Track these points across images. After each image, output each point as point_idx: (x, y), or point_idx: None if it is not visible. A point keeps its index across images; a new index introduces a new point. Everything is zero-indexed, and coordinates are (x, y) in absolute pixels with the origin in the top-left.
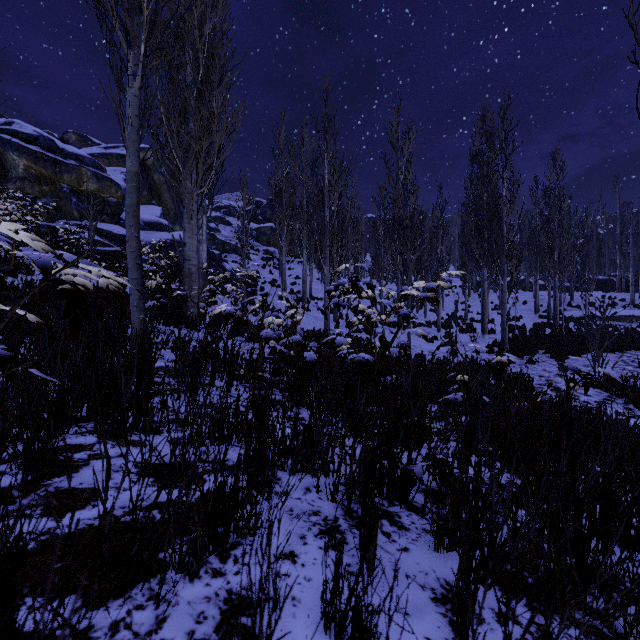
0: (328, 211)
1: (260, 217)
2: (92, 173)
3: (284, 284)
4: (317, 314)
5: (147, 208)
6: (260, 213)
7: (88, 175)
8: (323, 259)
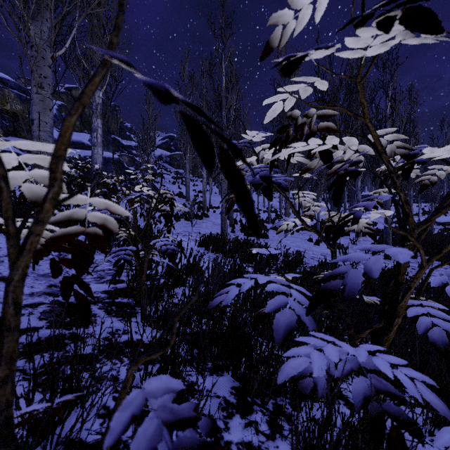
0: (225, 115)
1: (173, 147)
2: (16, 95)
3: (188, 195)
4: (215, 220)
5: (78, 134)
6: (173, 144)
7: (12, 96)
8: (220, 178)
